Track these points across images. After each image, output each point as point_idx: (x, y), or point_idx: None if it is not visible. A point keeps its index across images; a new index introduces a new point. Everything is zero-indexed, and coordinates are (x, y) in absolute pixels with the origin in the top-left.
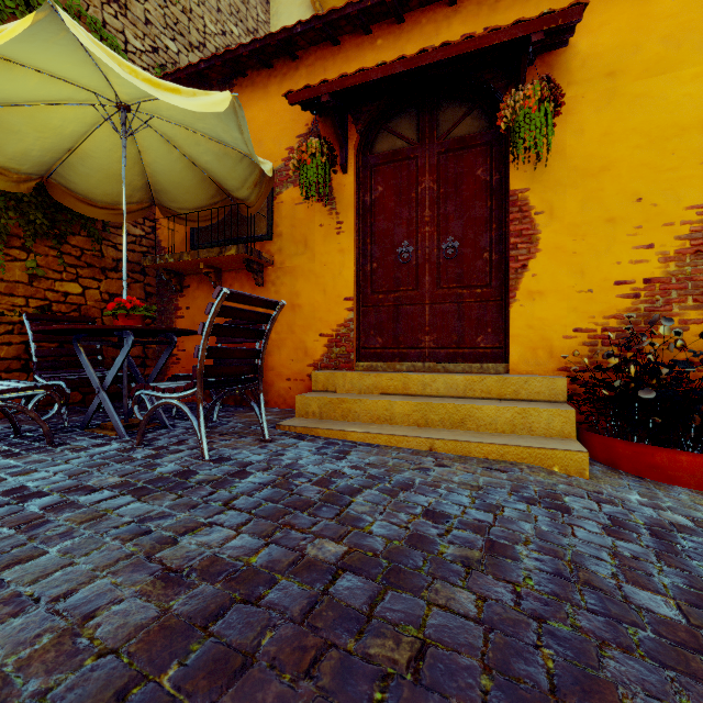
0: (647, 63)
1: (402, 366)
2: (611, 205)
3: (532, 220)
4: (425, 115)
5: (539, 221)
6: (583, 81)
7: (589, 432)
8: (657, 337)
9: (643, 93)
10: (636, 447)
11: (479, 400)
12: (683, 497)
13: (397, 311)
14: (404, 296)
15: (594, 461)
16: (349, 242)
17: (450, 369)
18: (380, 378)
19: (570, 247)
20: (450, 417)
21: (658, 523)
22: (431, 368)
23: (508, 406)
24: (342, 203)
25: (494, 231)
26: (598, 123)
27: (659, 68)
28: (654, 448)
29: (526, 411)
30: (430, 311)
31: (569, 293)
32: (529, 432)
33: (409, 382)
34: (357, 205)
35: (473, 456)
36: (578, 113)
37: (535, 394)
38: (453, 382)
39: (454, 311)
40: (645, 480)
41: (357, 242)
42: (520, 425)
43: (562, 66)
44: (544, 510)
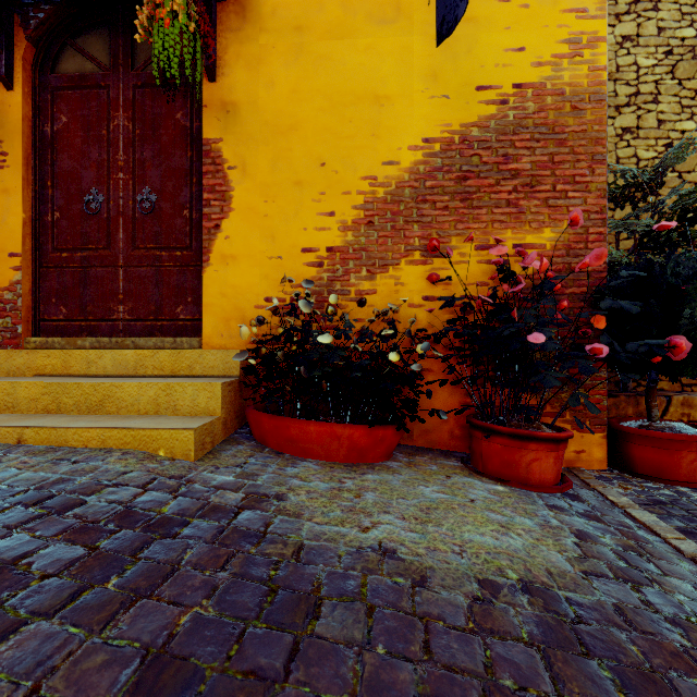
0: (330, 24)
1: (85, 341)
2: (299, 168)
3: (225, 175)
4: (118, 37)
5: (233, 177)
6: (274, 30)
7: (250, 408)
8: (338, 308)
9: (326, 55)
10: (276, 420)
11: (147, 378)
12: (294, 470)
13: (85, 274)
14: (94, 255)
15: (250, 440)
16: (16, 180)
17: (141, 344)
18: (35, 355)
19: (262, 209)
20: (87, 400)
21: (189, 508)
22: (119, 343)
23: (151, 382)
24: (6, 129)
25: (195, 185)
26: (287, 78)
27: (340, 32)
28: (289, 420)
29: (171, 387)
30: (124, 275)
31: (261, 259)
32: (174, 411)
33: (70, 360)
34: (32, 136)
35: (71, 446)
36: (269, 64)
37: (210, 369)
38: (122, 358)
39: (151, 276)
40: (280, 456)
41: (32, 182)
42: (164, 404)
43: (255, 9)
44: (25, 512)
